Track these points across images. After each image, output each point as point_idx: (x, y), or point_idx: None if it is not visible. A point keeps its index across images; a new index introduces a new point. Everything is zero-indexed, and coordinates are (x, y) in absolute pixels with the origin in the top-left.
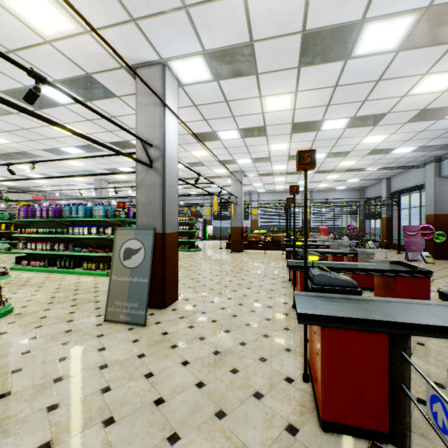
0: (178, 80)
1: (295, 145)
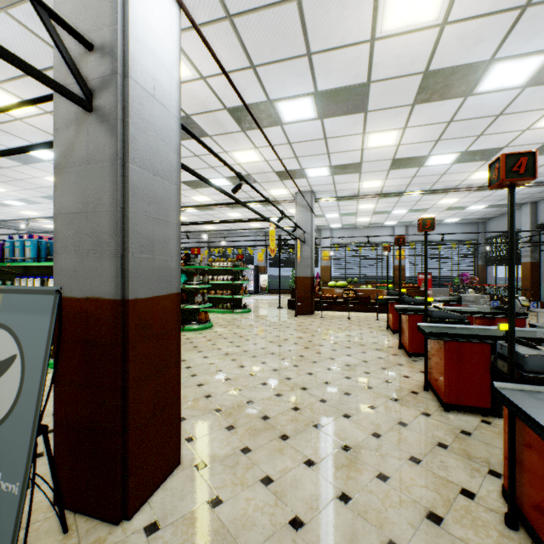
0: None
1: (411, 136)
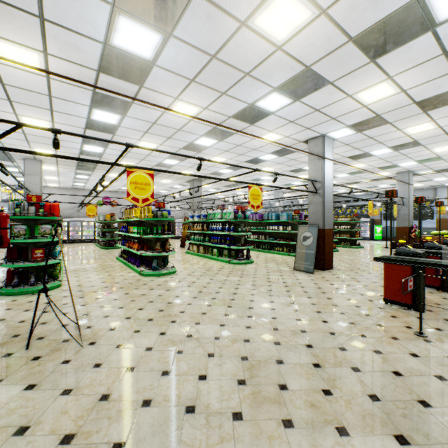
0: (332, 138)
1: None
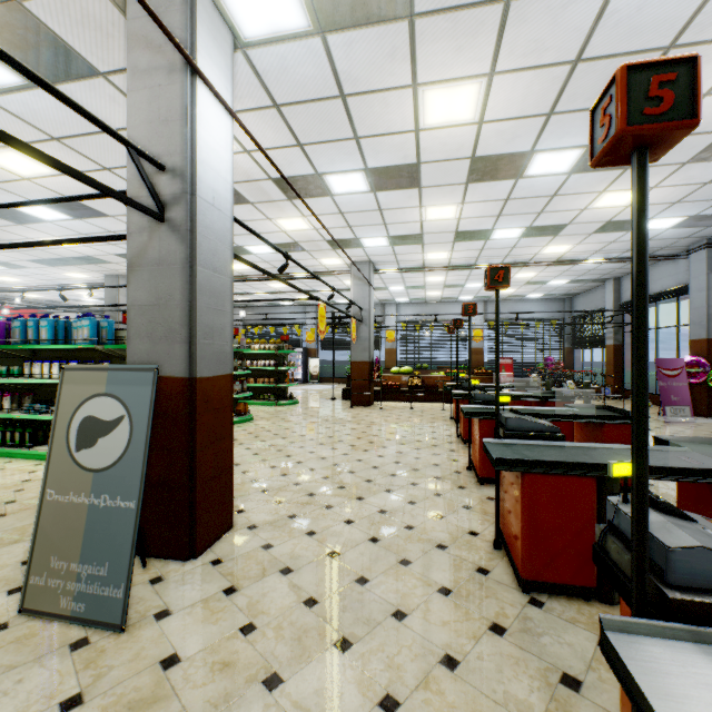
0: (232, 29)
1: (471, 210)
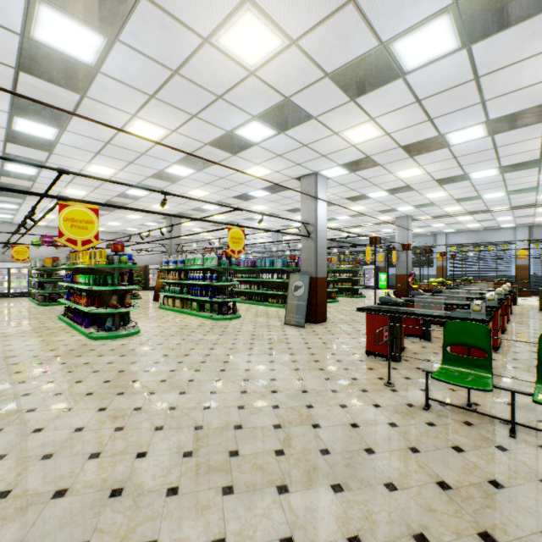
0: (326, 177)
1: (454, 192)
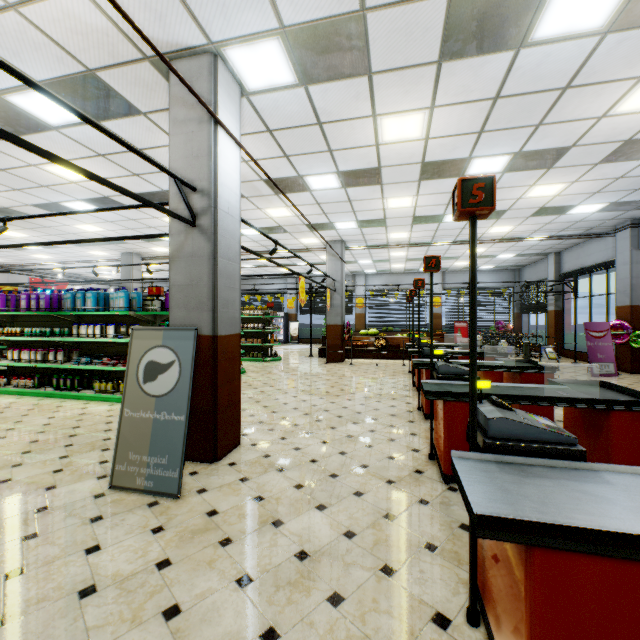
0: (240, 85)
1: (425, 200)
